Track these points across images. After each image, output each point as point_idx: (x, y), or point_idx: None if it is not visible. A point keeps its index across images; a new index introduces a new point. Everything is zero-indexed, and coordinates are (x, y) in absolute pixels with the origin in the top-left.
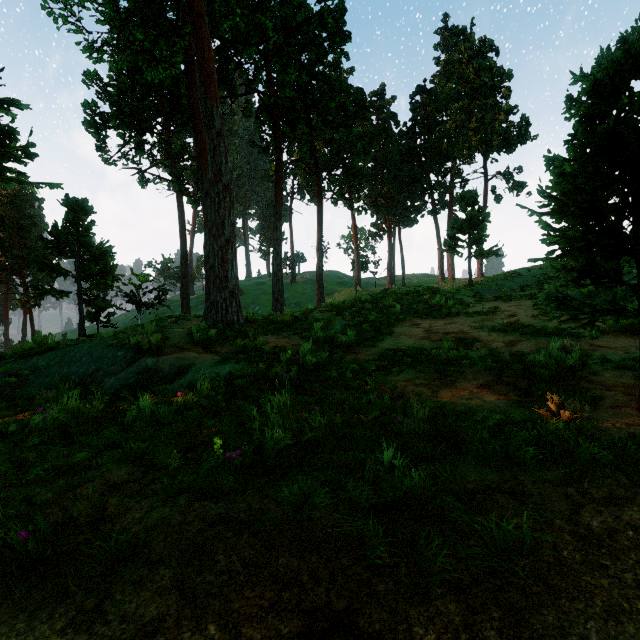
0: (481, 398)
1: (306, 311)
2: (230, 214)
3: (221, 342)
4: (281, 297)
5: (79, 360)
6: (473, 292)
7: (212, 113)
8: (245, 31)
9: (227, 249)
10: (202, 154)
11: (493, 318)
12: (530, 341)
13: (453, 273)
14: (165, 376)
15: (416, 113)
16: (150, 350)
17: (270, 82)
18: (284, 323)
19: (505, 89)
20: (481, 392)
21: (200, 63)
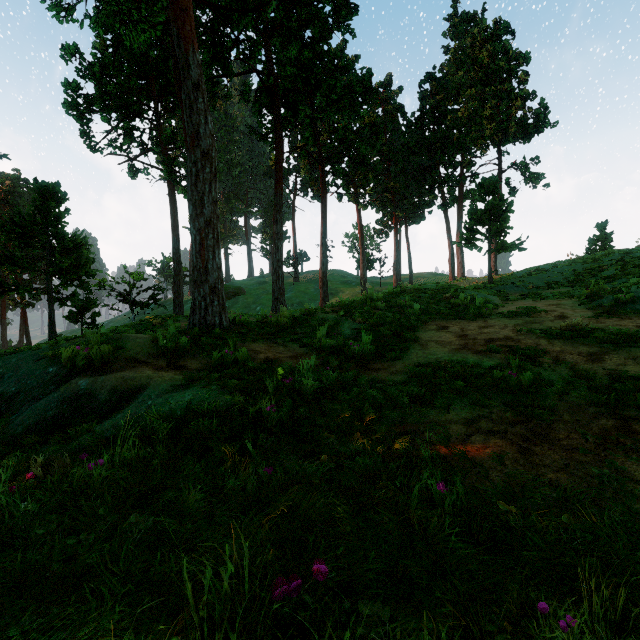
0: (629, 474)
1: (307, 311)
2: (211, 189)
3: (195, 352)
4: (281, 296)
5: None
6: (495, 290)
7: (187, 59)
8: None
9: (207, 233)
10: None
11: (539, 320)
12: (620, 353)
13: (463, 271)
14: (100, 406)
15: (425, 102)
16: (92, 365)
17: (269, 61)
18: (280, 326)
19: (522, 73)
20: (616, 457)
21: None
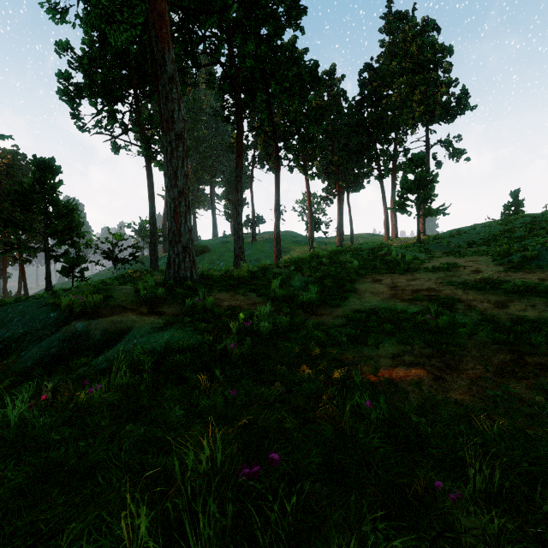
0: (518, 396)
1: (264, 266)
2: (183, 164)
3: (170, 301)
4: (242, 253)
5: (9, 321)
6: (422, 248)
7: (163, 56)
8: (207, 1)
9: (180, 201)
10: None
11: (458, 274)
12: (522, 301)
13: (396, 232)
14: (94, 344)
15: (364, 88)
16: (86, 311)
17: (231, 54)
18: (241, 279)
19: (446, 63)
20: (510, 383)
21: (150, 3)
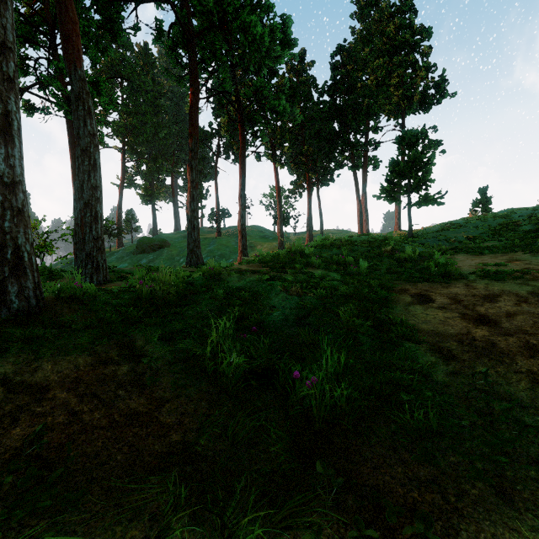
0: None
1: (212, 270)
2: None
3: None
4: (197, 248)
5: None
6: (418, 244)
7: None
8: None
9: None
10: (69, 39)
11: None
12: None
13: (367, 228)
14: None
15: (336, 72)
16: None
17: None
18: (156, 299)
19: (426, 46)
20: None
21: None
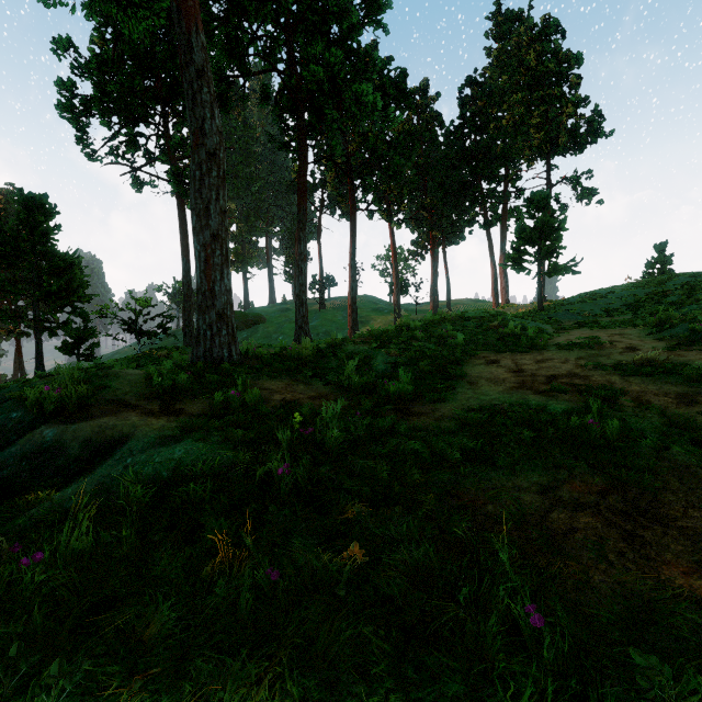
0: None
1: (334, 342)
2: (218, 196)
3: (196, 392)
4: (305, 324)
5: None
6: (546, 318)
7: (189, 40)
8: None
9: (214, 249)
10: None
11: (605, 352)
12: None
13: (507, 297)
14: (67, 464)
15: (465, 110)
16: (66, 409)
17: (291, 59)
18: (301, 360)
19: (574, 76)
20: None
21: None
